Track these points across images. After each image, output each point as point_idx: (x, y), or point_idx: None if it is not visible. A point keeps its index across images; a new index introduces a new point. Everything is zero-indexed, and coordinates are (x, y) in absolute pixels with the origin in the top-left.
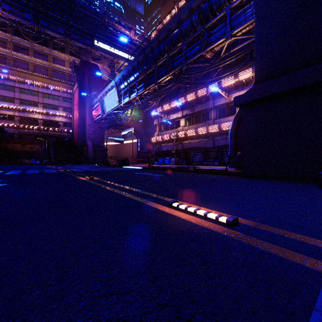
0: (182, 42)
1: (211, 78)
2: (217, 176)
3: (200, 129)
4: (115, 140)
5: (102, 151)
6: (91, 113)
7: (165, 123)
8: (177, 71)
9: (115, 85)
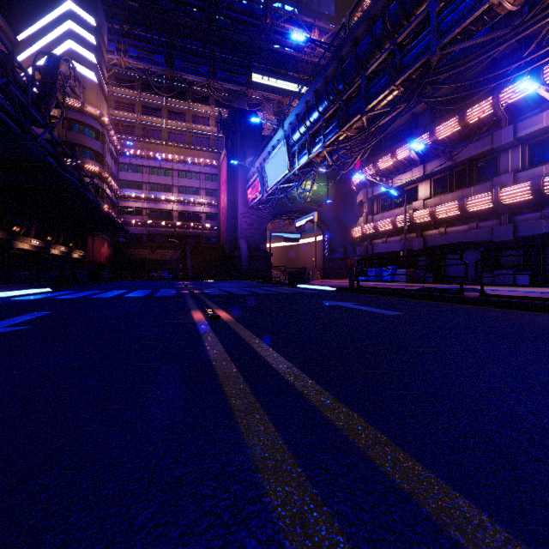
0: None
1: (516, 61)
2: None
3: (475, 198)
4: (285, 237)
5: (263, 257)
6: (246, 195)
7: (382, 197)
8: (416, 71)
9: (284, 137)
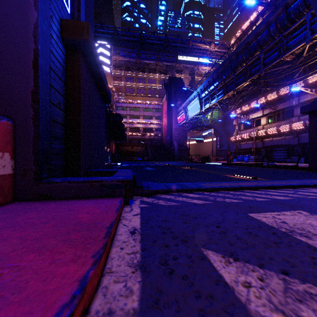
0: (260, 51)
1: (291, 80)
2: (283, 170)
3: (283, 126)
4: (196, 140)
5: (185, 150)
6: (177, 119)
7: (245, 123)
8: (256, 76)
9: (197, 95)
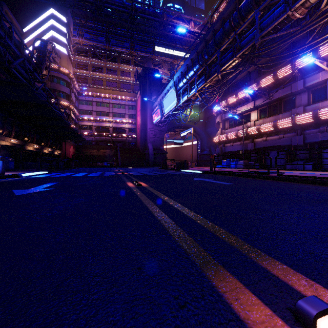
0: (256, 10)
1: (302, 46)
2: None
3: (282, 121)
4: (175, 142)
5: (162, 154)
6: (152, 117)
7: (230, 119)
8: (248, 50)
9: (174, 85)
